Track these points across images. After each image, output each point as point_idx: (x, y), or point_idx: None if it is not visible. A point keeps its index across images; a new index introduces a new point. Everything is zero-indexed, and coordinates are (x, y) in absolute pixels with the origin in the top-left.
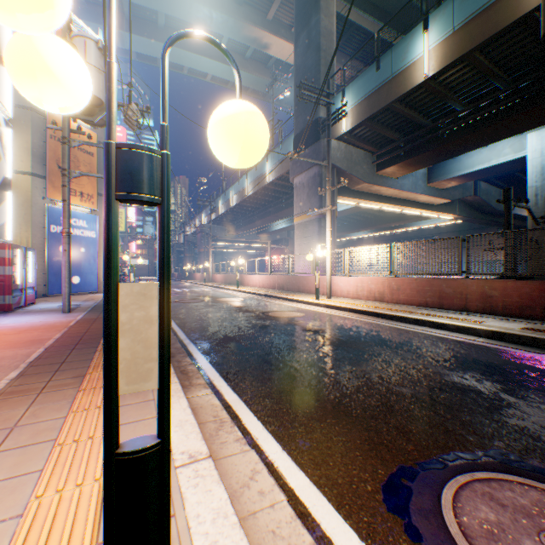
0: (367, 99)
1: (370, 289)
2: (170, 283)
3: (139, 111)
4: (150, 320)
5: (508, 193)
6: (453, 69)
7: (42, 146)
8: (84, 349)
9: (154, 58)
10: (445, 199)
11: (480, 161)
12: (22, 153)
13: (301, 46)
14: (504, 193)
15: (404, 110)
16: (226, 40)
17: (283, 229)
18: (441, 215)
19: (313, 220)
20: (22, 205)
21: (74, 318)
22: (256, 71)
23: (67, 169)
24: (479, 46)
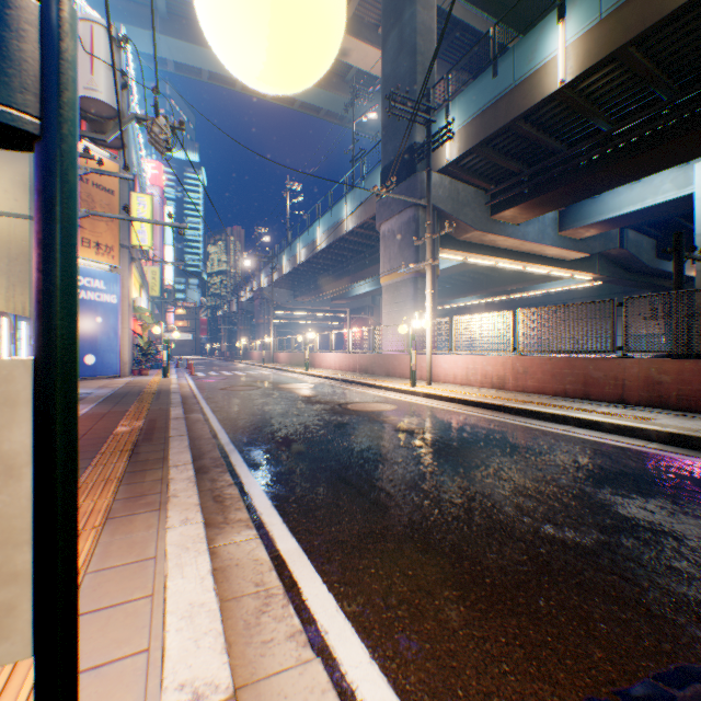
0: (480, 116)
1: (486, 373)
2: (72, 359)
3: (169, 127)
4: (2, 466)
5: (680, 239)
6: (599, 72)
7: None
8: None
9: (198, 69)
10: (582, 253)
11: (631, 201)
12: (16, 190)
13: (390, 49)
14: (674, 240)
15: (529, 131)
16: None
17: (366, 294)
18: (576, 275)
19: (407, 280)
20: (16, 259)
21: None
22: (331, 86)
23: None
24: (636, 38)
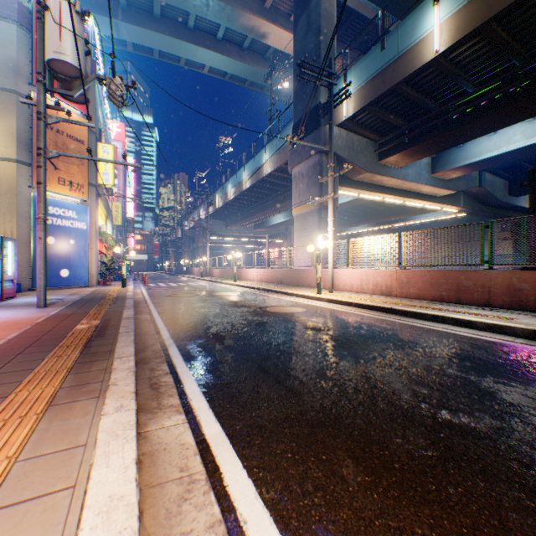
0: (371, 81)
1: (376, 283)
2: None
3: (123, 85)
4: None
5: (534, 175)
6: (466, 44)
7: (27, 132)
8: (33, 354)
9: (151, 49)
10: (450, 190)
11: (489, 149)
12: (6, 139)
13: (300, 31)
14: (529, 175)
15: (410, 92)
16: (224, 30)
17: (281, 223)
18: (444, 208)
19: (313, 211)
20: (6, 194)
21: (47, 313)
22: (254, 62)
23: (43, 148)
24: (497, 15)
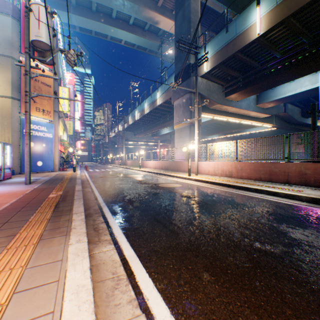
0: (220, 51)
1: (223, 169)
2: None
3: (75, 54)
4: None
5: (314, 107)
6: (275, 30)
7: (18, 81)
8: (26, 211)
9: (90, 30)
10: (267, 114)
11: (289, 90)
12: (5, 85)
13: (178, 20)
14: (311, 107)
15: (243, 57)
16: (133, 19)
17: (167, 133)
18: (264, 124)
19: (186, 127)
20: (5, 117)
21: (31, 187)
22: (151, 38)
23: (28, 91)
24: (293, 13)
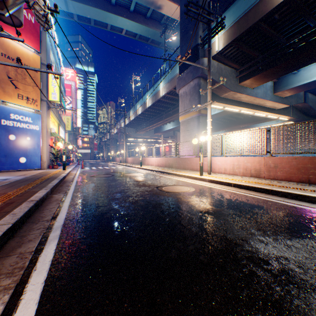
0: (236, 22)
1: (246, 167)
2: None
3: (46, 7)
4: None
5: None
6: None
7: None
8: None
9: (89, 20)
10: (285, 104)
11: None
12: None
13: None
14: None
15: (266, 28)
16: (134, 4)
17: (170, 129)
18: (280, 117)
19: (194, 117)
20: None
21: None
22: (154, 26)
23: None
24: None
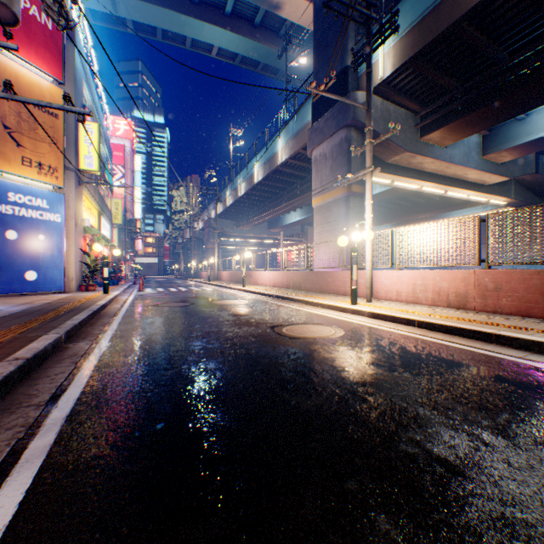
0: (418, 25)
1: (440, 289)
2: None
3: None
4: None
5: None
6: None
7: None
8: None
9: (153, 30)
10: (503, 176)
11: None
12: None
13: None
14: None
15: (473, 34)
16: (232, 2)
17: (296, 222)
18: (491, 199)
19: (339, 199)
20: None
21: None
22: (267, 40)
23: None
24: None
